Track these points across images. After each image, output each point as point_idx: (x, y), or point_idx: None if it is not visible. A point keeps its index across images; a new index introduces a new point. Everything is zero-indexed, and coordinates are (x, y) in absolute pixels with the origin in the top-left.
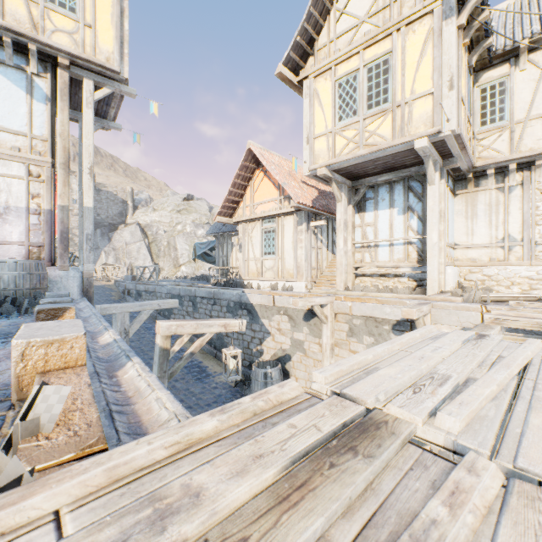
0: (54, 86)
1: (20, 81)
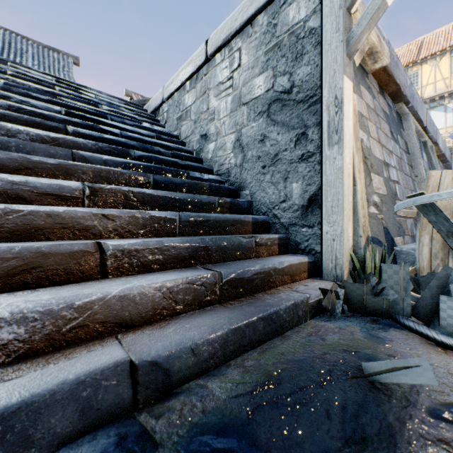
0: None
1: (441, 109)
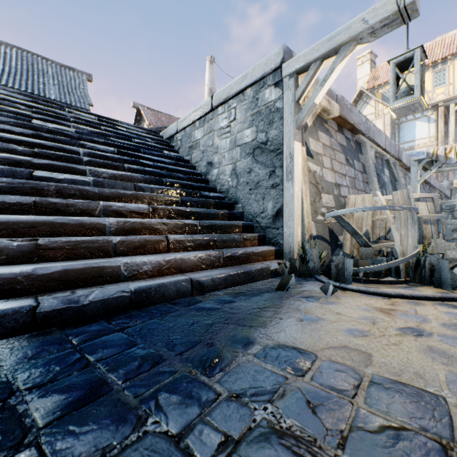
0: (438, 114)
1: (425, 120)
